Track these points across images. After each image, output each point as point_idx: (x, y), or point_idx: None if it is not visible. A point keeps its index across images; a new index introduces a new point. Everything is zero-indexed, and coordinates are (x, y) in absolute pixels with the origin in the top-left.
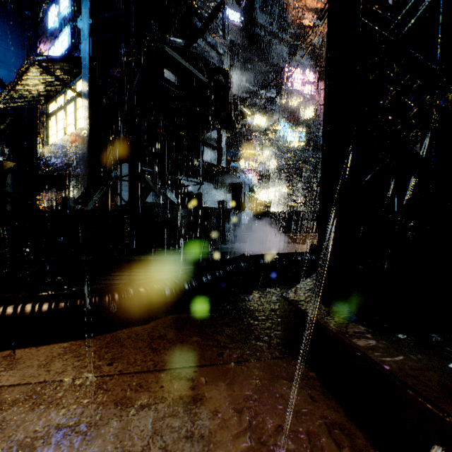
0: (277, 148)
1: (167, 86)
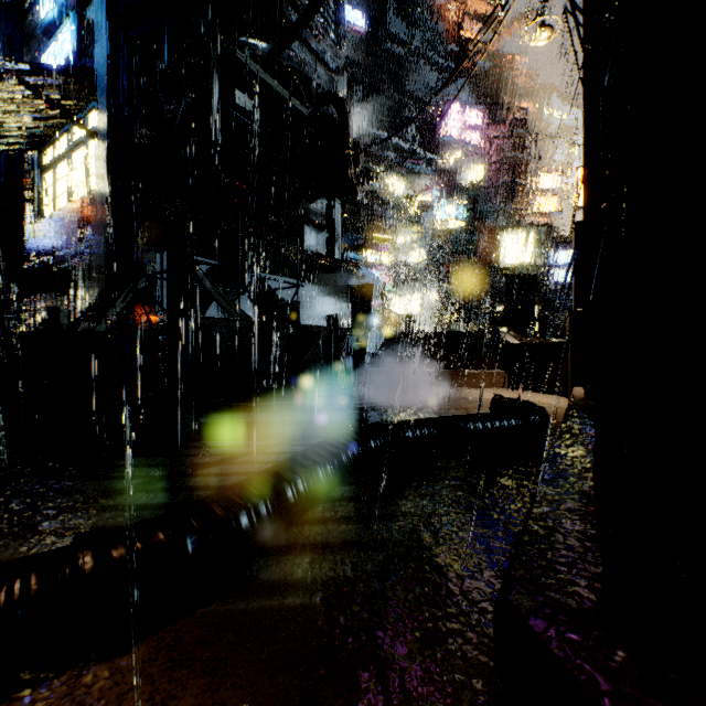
0: (423, 231)
1: (240, 117)
